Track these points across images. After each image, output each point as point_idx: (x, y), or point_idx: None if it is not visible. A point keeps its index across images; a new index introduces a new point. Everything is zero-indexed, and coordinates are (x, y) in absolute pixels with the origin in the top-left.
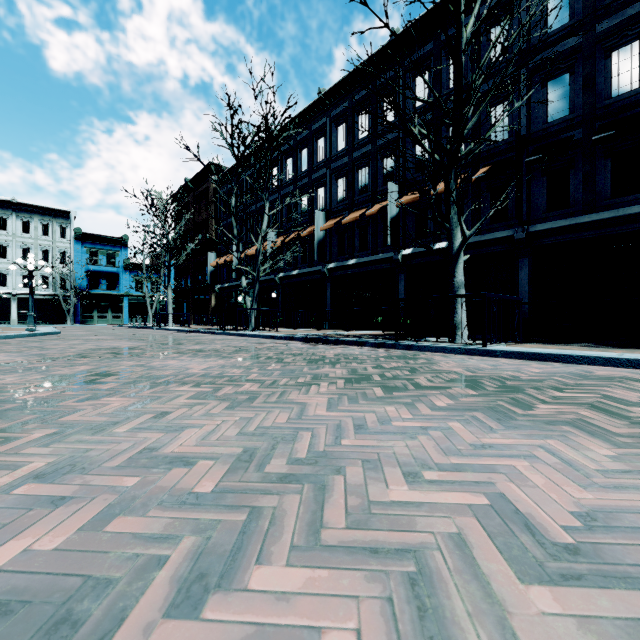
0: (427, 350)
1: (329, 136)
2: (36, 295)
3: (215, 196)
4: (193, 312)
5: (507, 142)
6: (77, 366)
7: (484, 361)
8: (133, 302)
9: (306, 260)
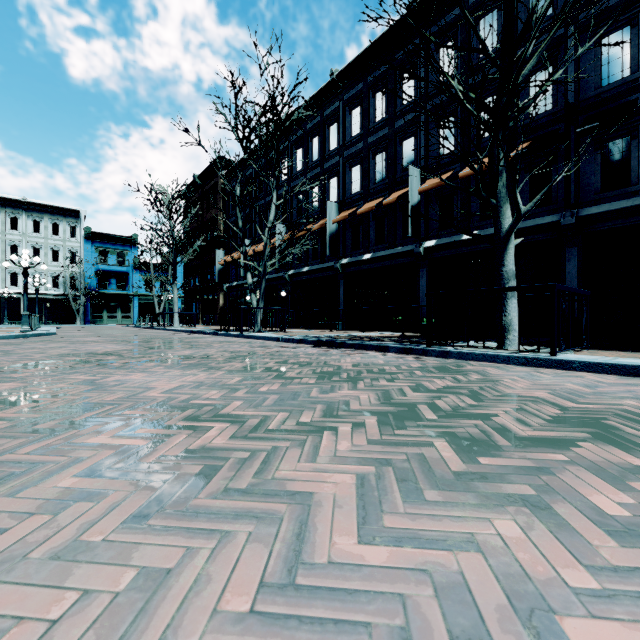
0: (471, 358)
1: (342, 121)
2: (46, 295)
3: (223, 192)
4: (202, 312)
5: (550, 113)
6: (3, 383)
7: (563, 377)
8: (143, 302)
9: (317, 256)
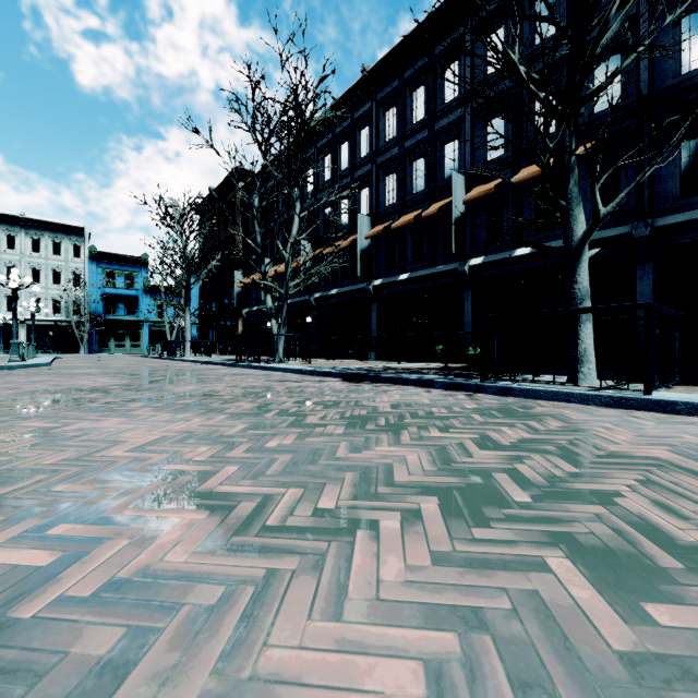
0: (537, 397)
1: (375, 124)
2: (47, 321)
3: (242, 206)
4: (218, 340)
5: (619, 108)
6: None
7: (671, 424)
8: (154, 329)
9: (347, 277)
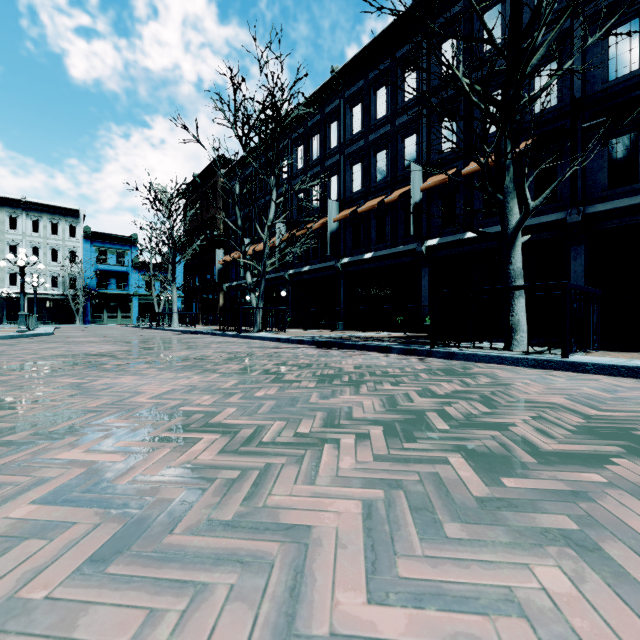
0: (477, 360)
1: (343, 119)
2: (45, 295)
3: (223, 191)
4: (201, 312)
5: (556, 109)
6: None
7: (578, 380)
8: (143, 302)
9: (318, 255)
